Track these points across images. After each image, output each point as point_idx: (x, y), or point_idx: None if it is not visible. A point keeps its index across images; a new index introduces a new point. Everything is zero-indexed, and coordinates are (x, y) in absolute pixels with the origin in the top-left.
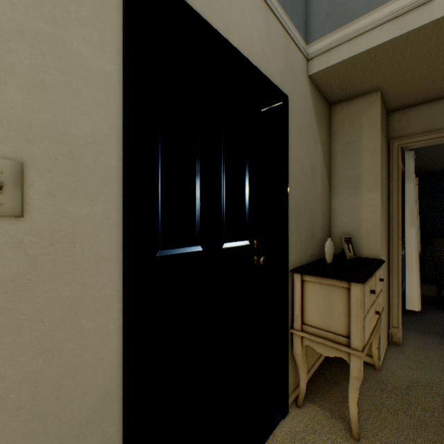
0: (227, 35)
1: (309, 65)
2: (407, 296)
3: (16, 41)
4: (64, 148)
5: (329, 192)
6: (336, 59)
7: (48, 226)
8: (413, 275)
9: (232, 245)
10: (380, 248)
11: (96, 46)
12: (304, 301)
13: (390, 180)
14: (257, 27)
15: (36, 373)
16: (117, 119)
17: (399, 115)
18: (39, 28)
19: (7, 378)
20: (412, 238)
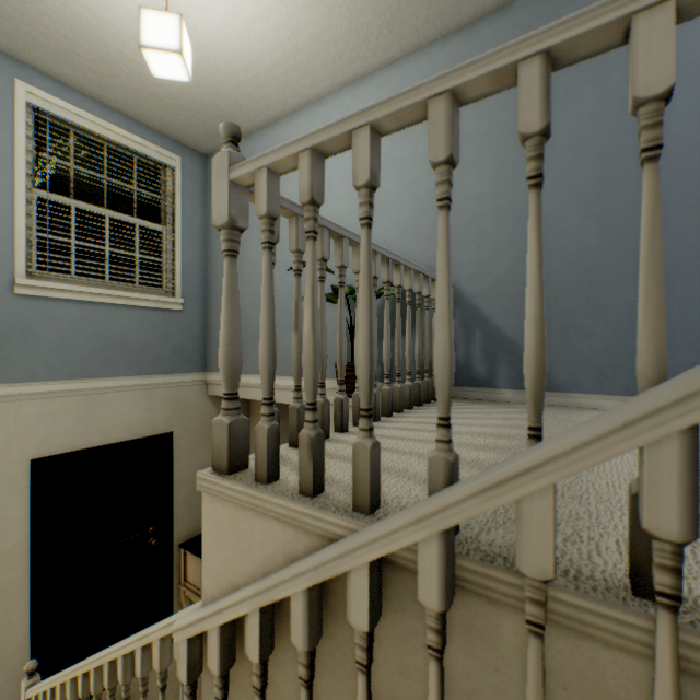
0: (107, 438)
1: (208, 387)
2: None
3: None
4: (4, 555)
5: None
6: (219, 392)
7: None
8: None
9: (126, 540)
10: None
11: (18, 508)
12: (188, 565)
13: None
14: (138, 410)
15: None
16: (29, 530)
17: None
18: None
19: None
20: None
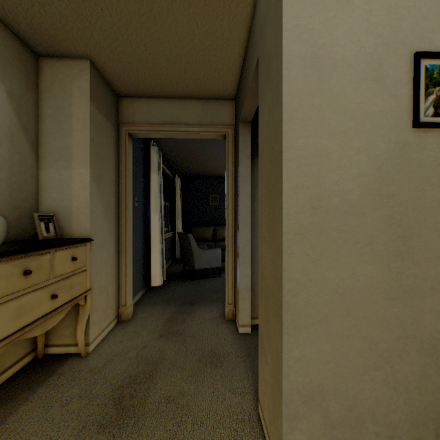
0: None
1: None
2: (153, 274)
3: None
4: None
5: (35, 162)
6: None
7: None
8: (157, 255)
9: None
10: (92, 226)
11: None
12: None
13: (121, 163)
14: None
15: None
16: None
17: (128, 102)
18: None
19: None
20: (156, 223)
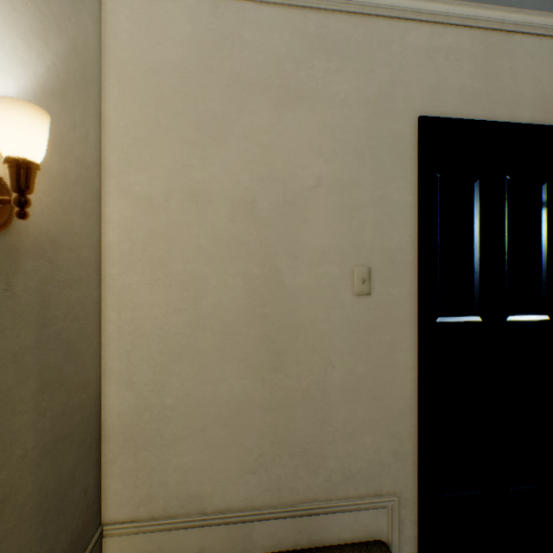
0: (511, 115)
1: None
2: None
3: (367, 207)
4: (386, 256)
5: None
6: None
7: (379, 299)
8: None
9: (520, 318)
10: None
11: (401, 190)
12: None
13: None
14: None
15: (374, 376)
16: (413, 230)
17: None
18: (375, 195)
19: (364, 373)
20: None
